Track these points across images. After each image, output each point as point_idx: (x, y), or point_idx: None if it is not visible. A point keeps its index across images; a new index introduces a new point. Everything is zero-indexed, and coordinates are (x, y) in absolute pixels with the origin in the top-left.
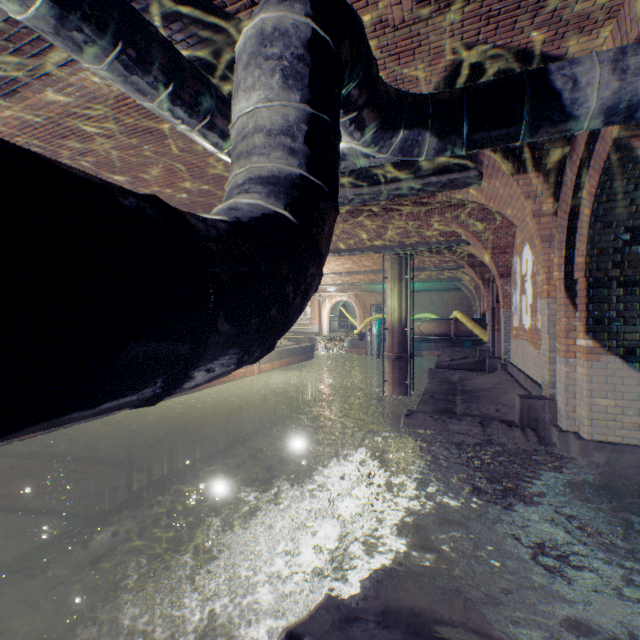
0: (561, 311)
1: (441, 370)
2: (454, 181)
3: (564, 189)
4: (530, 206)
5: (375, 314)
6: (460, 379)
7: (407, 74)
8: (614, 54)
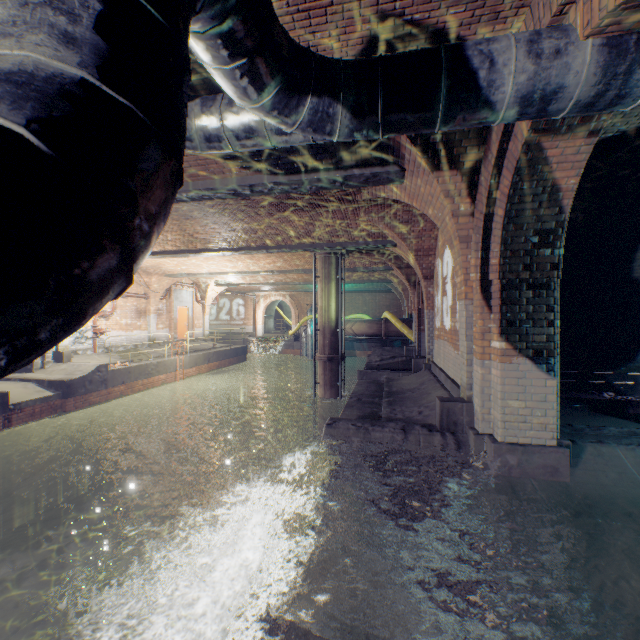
0: (478, 313)
1: (370, 371)
2: (377, 175)
3: (480, 189)
4: (449, 205)
5: (311, 314)
6: (388, 380)
7: (321, 40)
8: (529, 37)
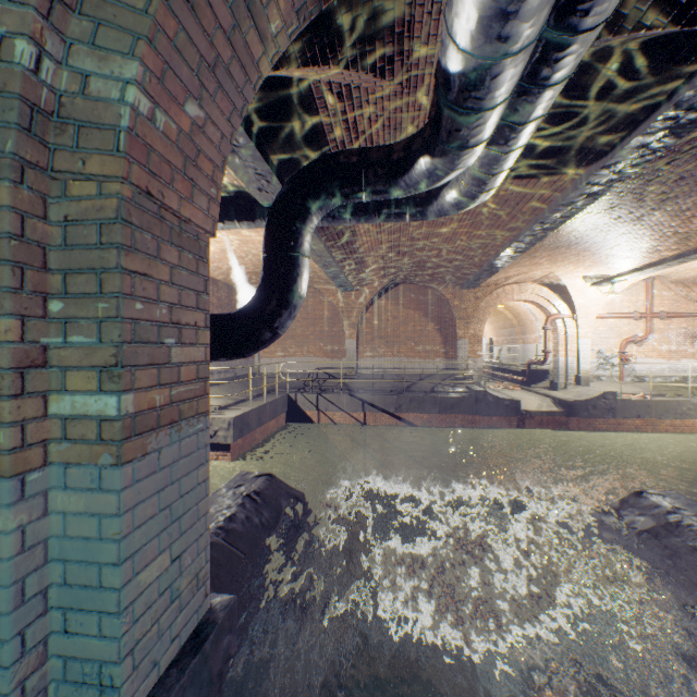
0: None
1: None
2: None
3: None
4: None
5: None
6: None
7: None
8: None
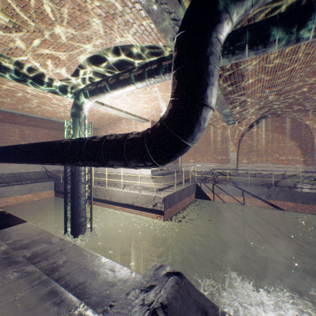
0: None
1: None
2: None
3: None
4: None
5: None
6: None
7: None
8: None
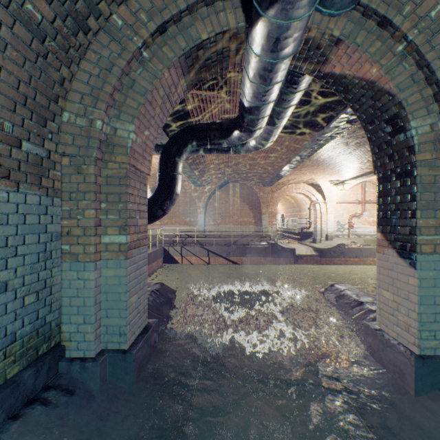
0: None
1: None
2: None
3: None
4: None
5: None
6: None
7: None
8: None
